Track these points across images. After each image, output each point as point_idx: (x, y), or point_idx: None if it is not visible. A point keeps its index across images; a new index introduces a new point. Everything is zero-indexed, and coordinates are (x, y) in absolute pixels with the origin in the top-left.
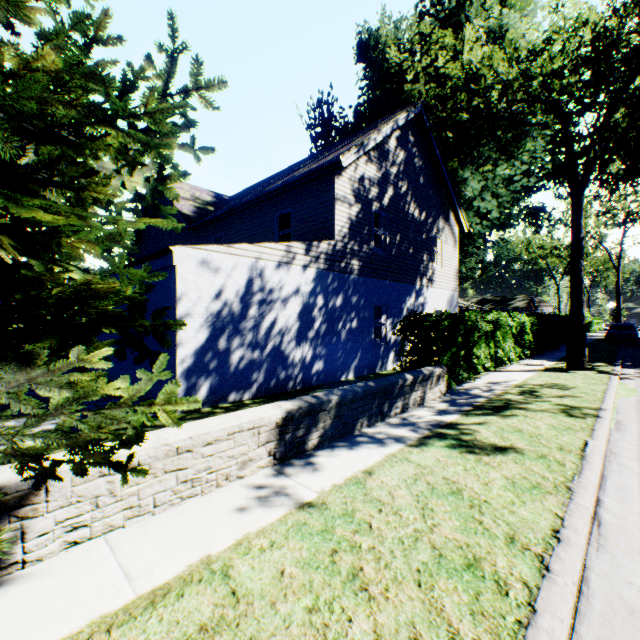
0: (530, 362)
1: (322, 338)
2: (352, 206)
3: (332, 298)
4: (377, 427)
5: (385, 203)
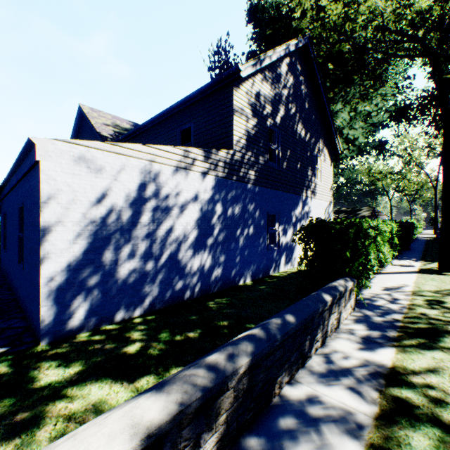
0: (400, 262)
1: (221, 245)
2: (249, 119)
3: (230, 206)
4: (300, 383)
5: (278, 121)
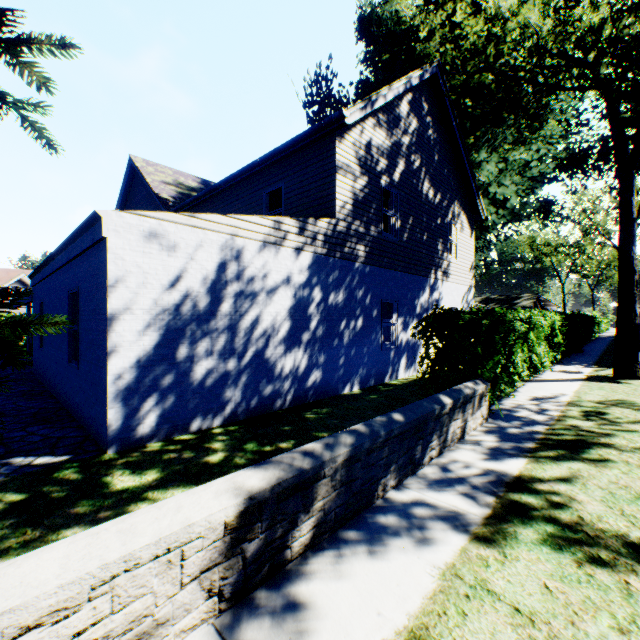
0: (563, 368)
1: (320, 341)
2: (357, 178)
3: (332, 291)
4: (408, 488)
5: (396, 178)
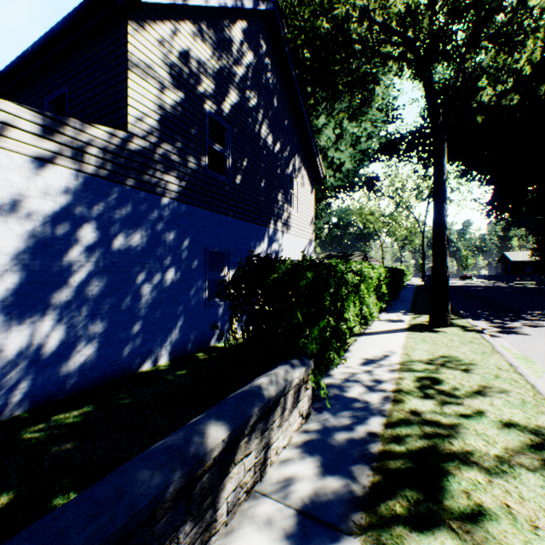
0: (388, 317)
1: (94, 303)
2: (167, 89)
3: (121, 231)
4: None
5: (226, 109)
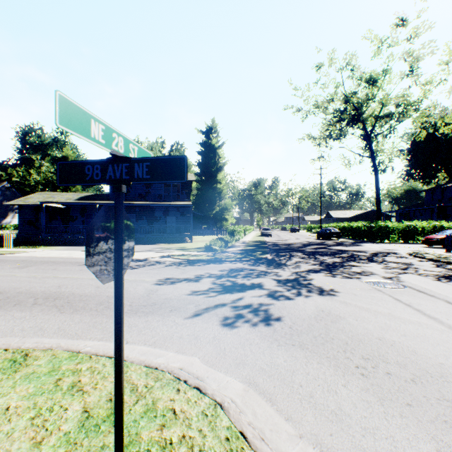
0: None
1: None
2: None
3: None
4: None
5: None
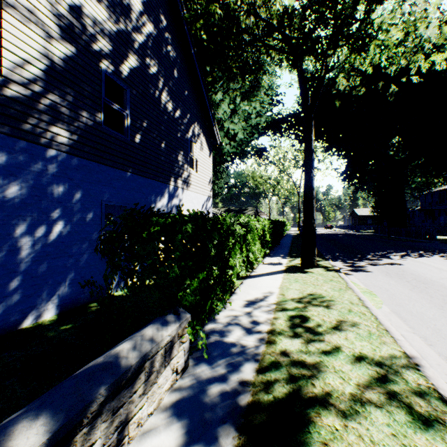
0: (271, 260)
1: None
2: (54, 39)
3: None
4: None
5: (125, 71)
